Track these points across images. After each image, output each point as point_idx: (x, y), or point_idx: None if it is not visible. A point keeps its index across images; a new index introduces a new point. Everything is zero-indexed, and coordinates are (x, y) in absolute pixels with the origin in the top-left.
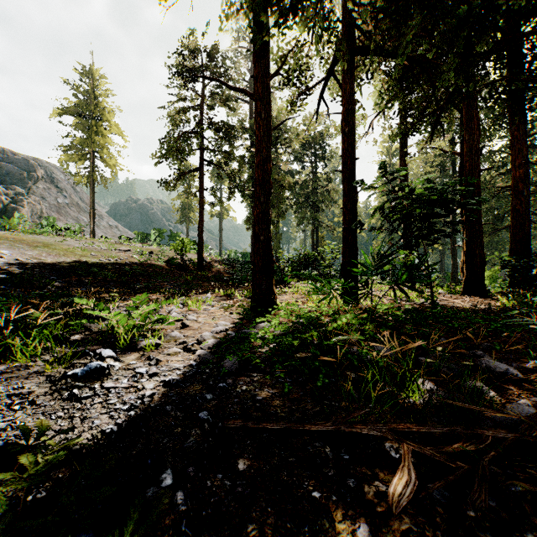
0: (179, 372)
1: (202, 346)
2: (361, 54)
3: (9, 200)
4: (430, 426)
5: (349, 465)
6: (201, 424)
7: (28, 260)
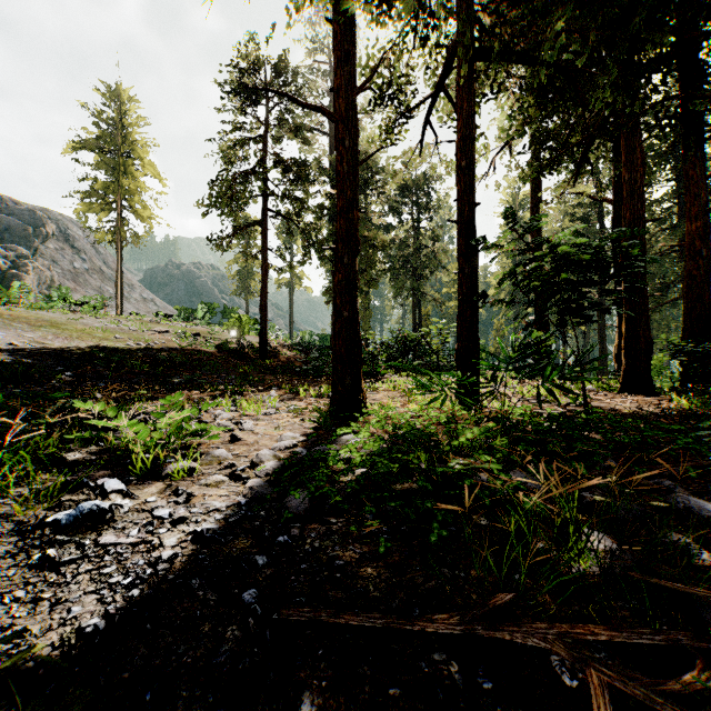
0: (218, 517)
1: (257, 471)
2: (483, 59)
3: (9, 264)
4: (629, 631)
5: (494, 703)
6: (243, 619)
7: (28, 345)
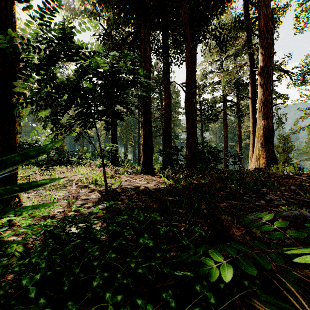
0: None
1: None
2: None
3: None
4: None
5: None
6: None
7: None
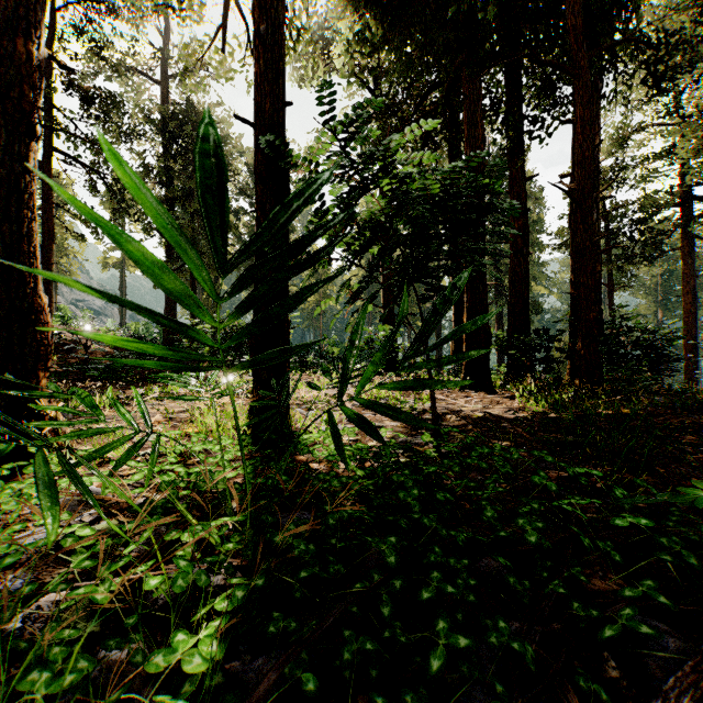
0: None
1: None
2: None
3: None
4: None
5: None
6: None
7: None
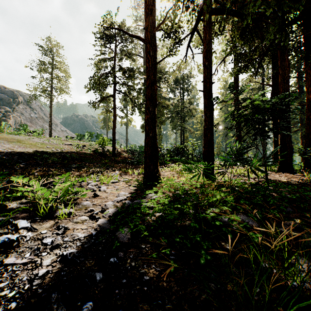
0: (78, 244)
1: (104, 214)
2: (216, 14)
3: (2, 115)
4: None
5: None
6: None
7: (5, 150)
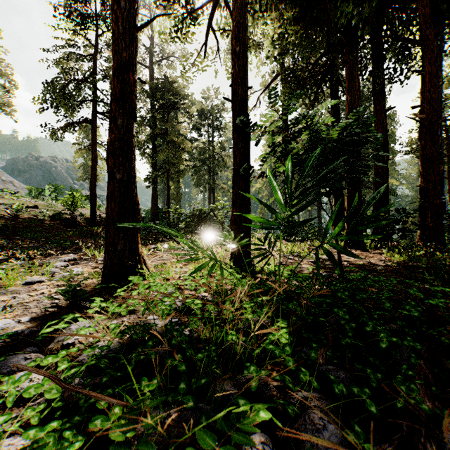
0: None
1: None
2: None
3: None
4: None
5: None
6: None
7: None
